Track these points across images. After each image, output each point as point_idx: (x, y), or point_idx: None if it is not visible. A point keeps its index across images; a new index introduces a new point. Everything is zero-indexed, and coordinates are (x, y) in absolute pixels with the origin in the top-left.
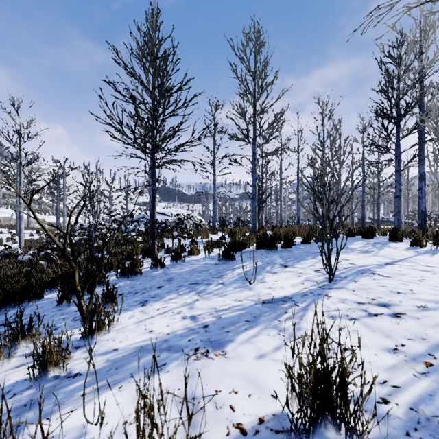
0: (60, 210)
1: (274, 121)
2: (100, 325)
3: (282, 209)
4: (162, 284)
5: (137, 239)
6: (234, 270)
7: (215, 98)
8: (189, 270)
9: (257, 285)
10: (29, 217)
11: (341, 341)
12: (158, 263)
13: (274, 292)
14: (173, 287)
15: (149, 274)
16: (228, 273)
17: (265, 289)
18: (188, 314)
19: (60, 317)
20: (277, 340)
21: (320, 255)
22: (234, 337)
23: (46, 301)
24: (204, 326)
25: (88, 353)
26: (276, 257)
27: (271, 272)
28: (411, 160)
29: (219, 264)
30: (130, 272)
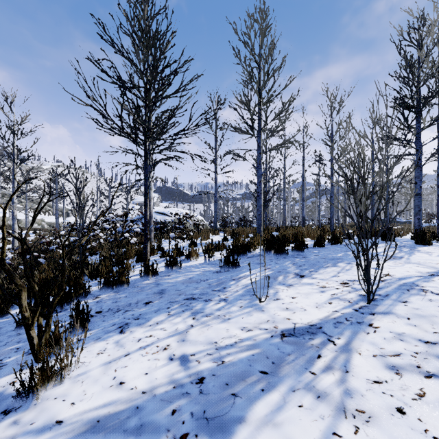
0: (60, 210)
1: (281, 110)
2: (47, 373)
3: (285, 209)
4: (151, 298)
5: (131, 240)
6: (239, 281)
7: (216, 93)
8: (185, 279)
9: (270, 304)
10: (27, 217)
11: (433, 430)
12: (150, 271)
13: (295, 316)
14: (164, 303)
15: (138, 283)
16: (231, 284)
17: (282, 311)
18: (178, 352)
19: (14, 347)
20: (318, 421)
21: (357, 267)
22: (246, 411)
23: (10, 319)
24: (199, 379)
25: (16, 428)
26: (288, 264)
27: (285, 284)
28: (434, 153)
29: (220, 271)
30: (115, 282)
